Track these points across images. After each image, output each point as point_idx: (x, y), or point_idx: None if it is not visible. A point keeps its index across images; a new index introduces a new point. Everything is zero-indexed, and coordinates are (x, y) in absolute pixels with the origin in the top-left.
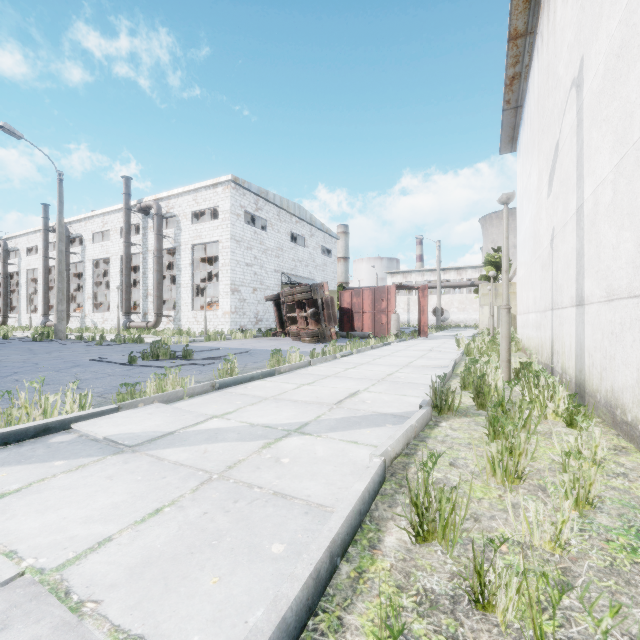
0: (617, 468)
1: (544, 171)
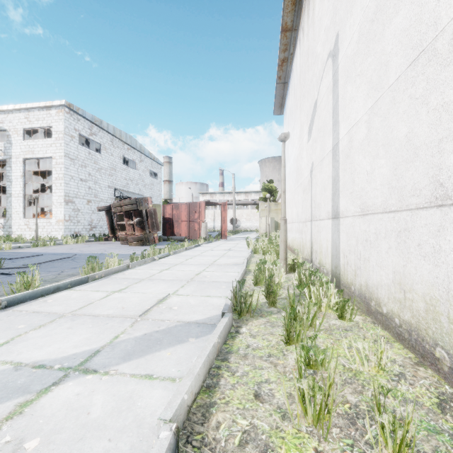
0: (393, 367)
1: (305, 124)
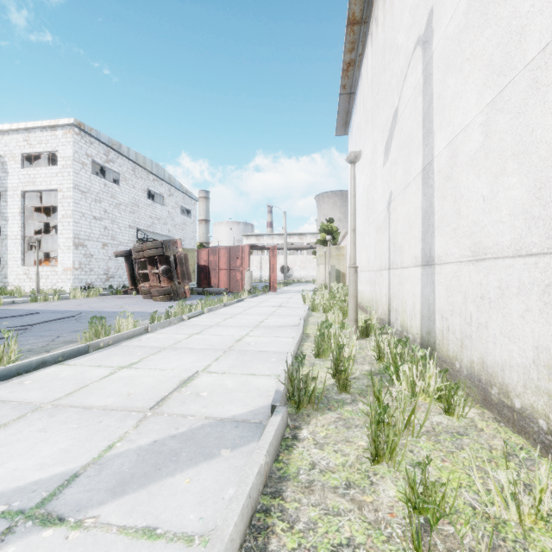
0: None
1: (379, 142)
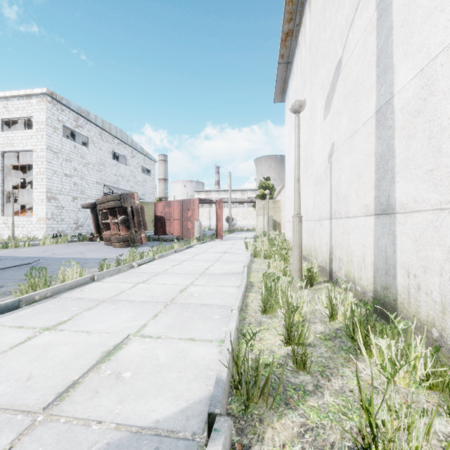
0: None
1: (319, 98)
